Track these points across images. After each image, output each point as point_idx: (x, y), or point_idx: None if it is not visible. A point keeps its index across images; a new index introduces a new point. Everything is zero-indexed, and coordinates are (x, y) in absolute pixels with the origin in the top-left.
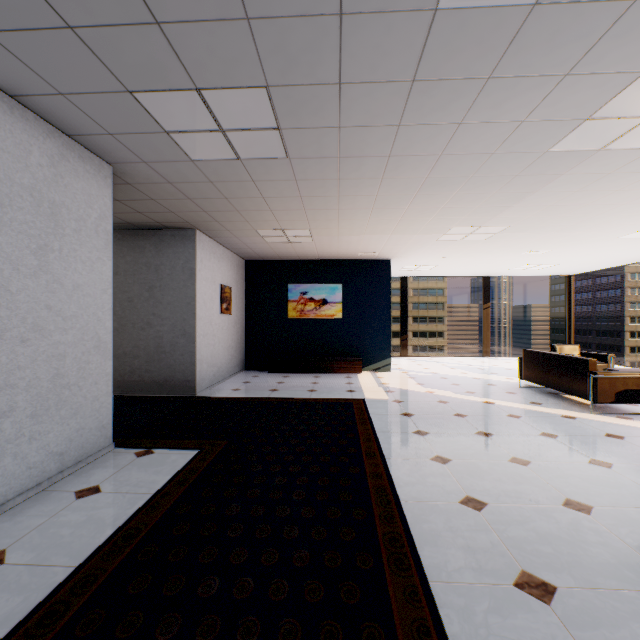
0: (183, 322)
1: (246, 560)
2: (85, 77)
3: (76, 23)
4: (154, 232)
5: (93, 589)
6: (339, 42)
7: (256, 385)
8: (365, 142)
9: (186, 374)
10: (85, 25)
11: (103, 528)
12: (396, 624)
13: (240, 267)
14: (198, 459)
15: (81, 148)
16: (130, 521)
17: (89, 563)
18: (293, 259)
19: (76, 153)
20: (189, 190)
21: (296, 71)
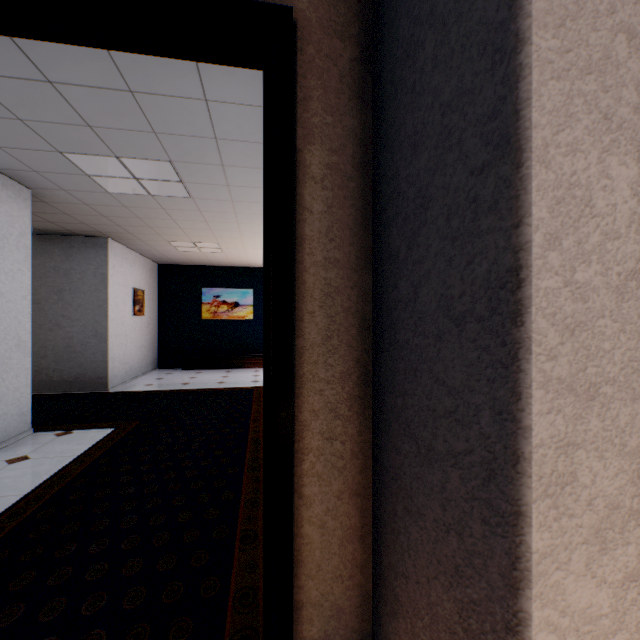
0: (95, 323)
1: (154, 478)
2: (23, 141)
3: (26, 118)
4: (64, 238)
5: (43, 501)
6: (218, 149)
7: (169, 380)
8: (249, 194)
9: (98, 372)
10: (33, 120)
11: (40, 476)
12: (243, 490)
13: (154, 271)
14: (115, 433)
15: (4, 177)
16: (62, 470)
17: (35, 491)
18: (207, 265)
19: (0, 182)
20: (104, 210)
21: (191, 157)
